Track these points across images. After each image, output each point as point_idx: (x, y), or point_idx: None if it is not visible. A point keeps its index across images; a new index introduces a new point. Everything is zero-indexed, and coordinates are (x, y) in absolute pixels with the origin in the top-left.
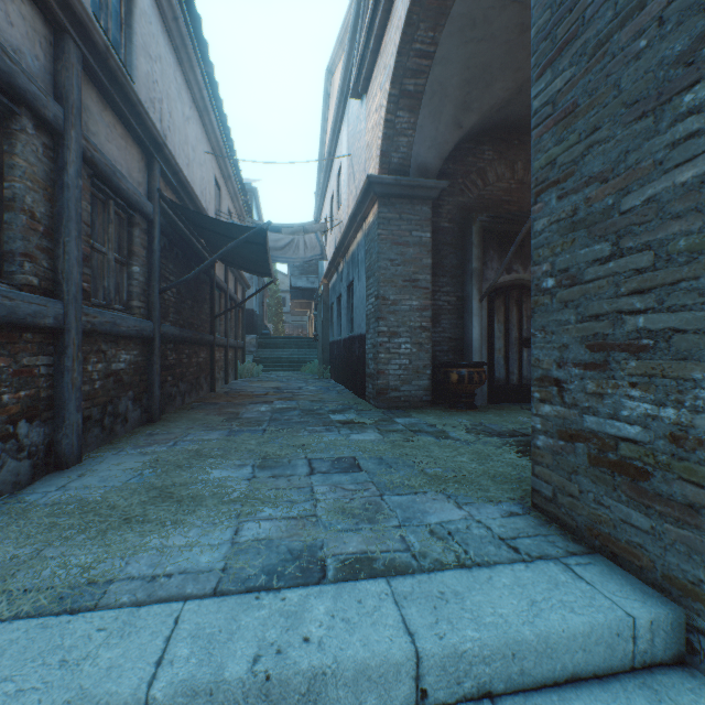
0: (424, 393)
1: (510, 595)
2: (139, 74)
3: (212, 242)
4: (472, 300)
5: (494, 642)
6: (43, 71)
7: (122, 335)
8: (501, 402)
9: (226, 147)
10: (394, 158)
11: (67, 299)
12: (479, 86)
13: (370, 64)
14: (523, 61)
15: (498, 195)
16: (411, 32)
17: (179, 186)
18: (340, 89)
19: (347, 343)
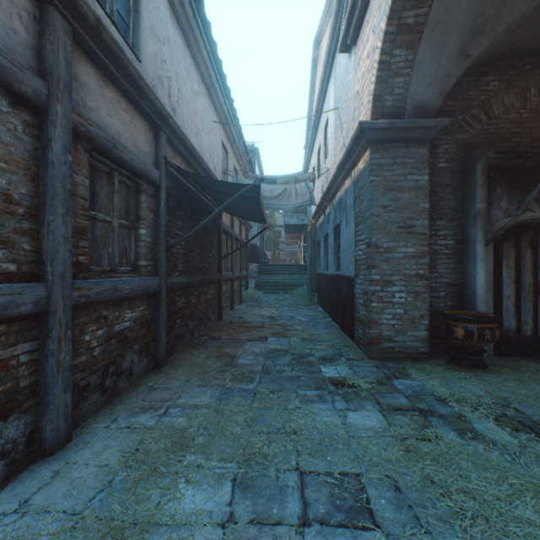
0: (421, 345)
1: None
2: (145, 54)
3: (215, 198)
4: (475, 244)
5: None
6: (23, 45)
7: (125, 297)
8: (511, 355)
9: (230, 116)
10: (388, 100)
11: (51, 279)
12: (496, 2)
13: (361, 11)
14: None
15: (505, 128)
16: None
17: (186, 152)
18: (328, 50)
19: (334, 279)
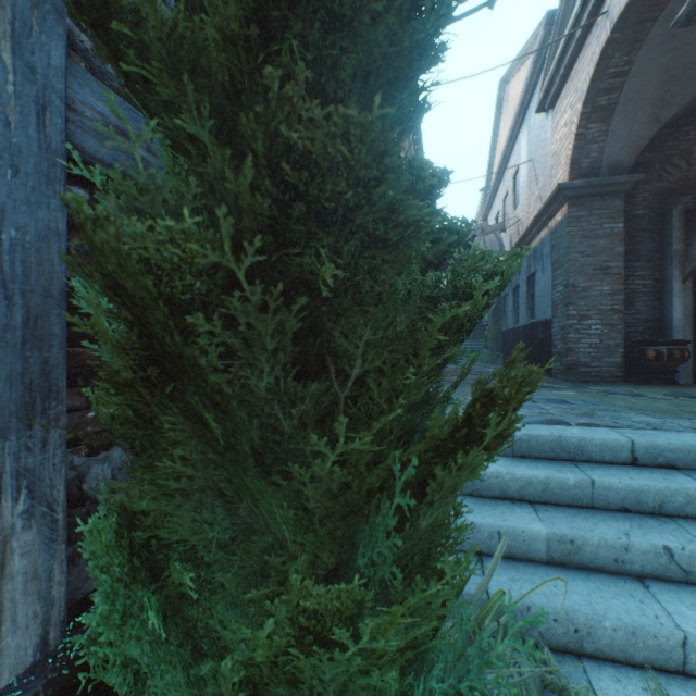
0: (615, 370)
1: (689, 437)
2: None
3: None
4: (671, 281)
5: (676, 444)
6: None
7: None
8: None
9: None
10: (584, 163)
11: None
12: (680, 82)
13: (558, 86)
14: None
15: None
16: (604, 63)
17: None
18: (520, 102)
19: (527, 329)
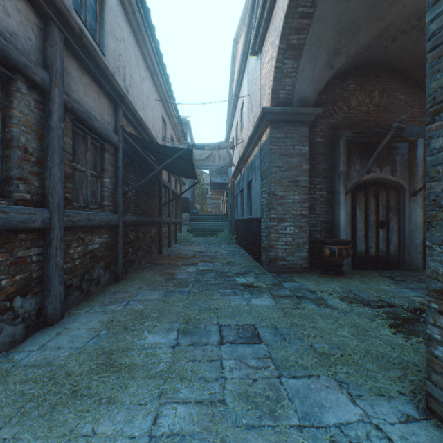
0: (303, 262)
1: None
2: (108, 50)
3: (158, 158)
4: (339, 194)
5: None
6: (34, 48)
7: (95, 226)
8: (362, 269)
9: (168, 95)
10: (282, 94)
11: (52, 207)
12: (347, 35)
13: (264, 29)
14: (384, 11)
15: (359, 116)
16: None
17: (136, 123)
18: (243, 51)
19: (247, 222)
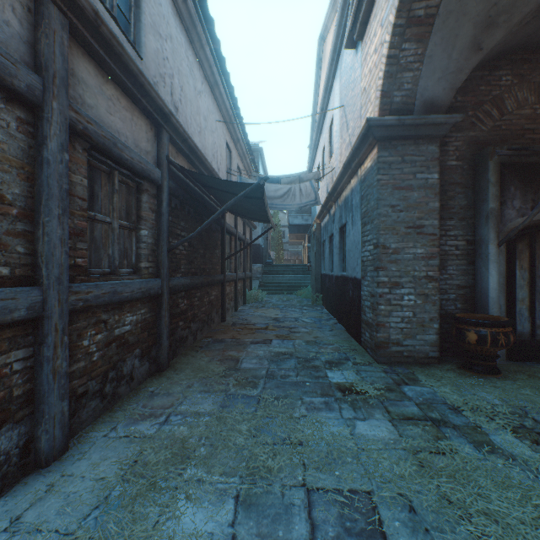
0: (430, 349)
1: None
2: (147, 50)
3: (218, 198)
4: (487, 244)
5: None
6: (17, 38)
7: (125, 300)
8: (525, 360)
9: (234, 115)
10: (396, 96)
11: (47, 283)
12: None
13: (368, 5)
14: None
15: (518, 124)
16: None
17: (189, 151)
18: (333, 47)
19: (339, 280)
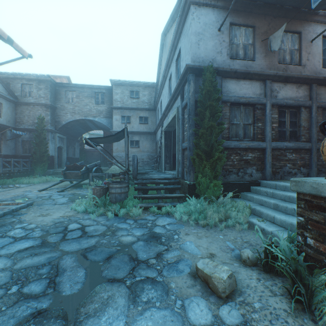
0: None
1: None
2: None
3: None
4: None
5: None
6: (306, 96)
7: None
8: None
9: None
10: None
11: (312, 142)
12: None
13: None
14: None
15: None
16: None
17: None
18: None
19: None
